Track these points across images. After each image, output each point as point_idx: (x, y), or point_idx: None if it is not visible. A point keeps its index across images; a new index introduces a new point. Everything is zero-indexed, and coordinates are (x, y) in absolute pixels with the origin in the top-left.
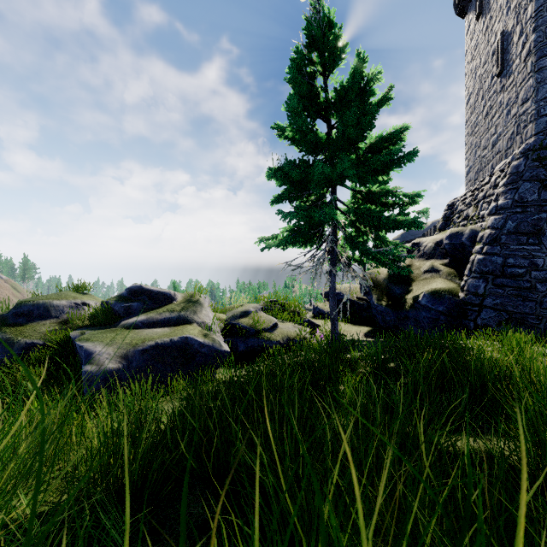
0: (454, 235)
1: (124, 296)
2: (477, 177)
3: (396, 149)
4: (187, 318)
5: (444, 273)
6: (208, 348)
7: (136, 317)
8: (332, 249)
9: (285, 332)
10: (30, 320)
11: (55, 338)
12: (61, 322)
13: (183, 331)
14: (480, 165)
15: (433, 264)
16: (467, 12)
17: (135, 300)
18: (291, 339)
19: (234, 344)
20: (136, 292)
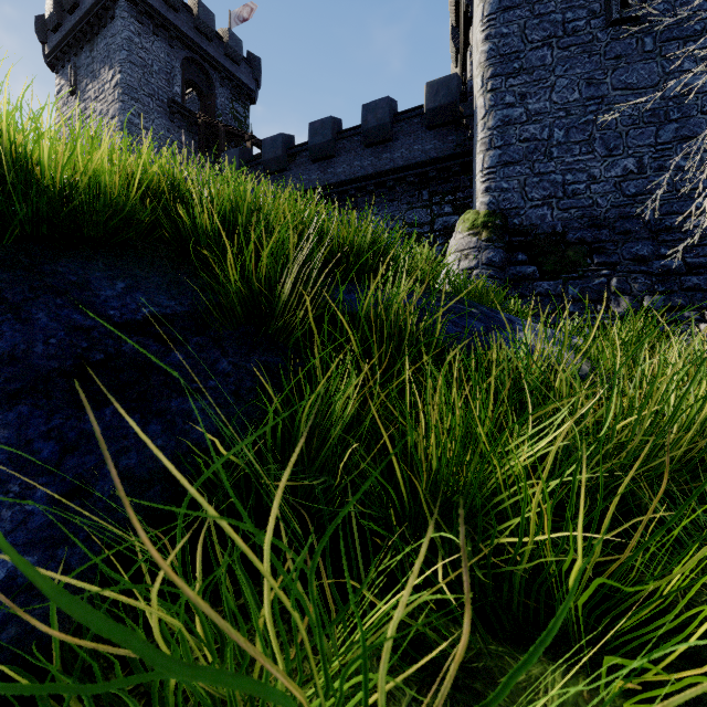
0: None
1: None
2: None
3: None
4: None
5: None
6: None
7: None
8: None
9: None
10: None
11: None
12: None
13: None
14: None
15: None
16: (60, 73)
17: None
18: None
19: None
20: None
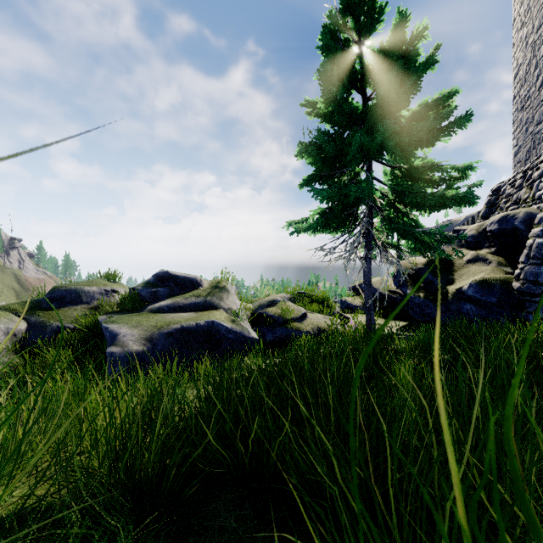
0: (504, 219)
1: (151, 282)
2: (528, 156)
3: (446, 111)
4: (213, 303)
5: (492, 261)
6: (235, 334)
7: (162, 301)
8: (368, 232)
9: (315, 323)
10: (62, 304)
11: (85, 322)
12: (91, 308)
13: (209, 315)
14: (533, 142)
15: (478, 253)
16: None
17: (161, 286)
18: (322, 330)
19: (261, 333)
20: (162, 278)
